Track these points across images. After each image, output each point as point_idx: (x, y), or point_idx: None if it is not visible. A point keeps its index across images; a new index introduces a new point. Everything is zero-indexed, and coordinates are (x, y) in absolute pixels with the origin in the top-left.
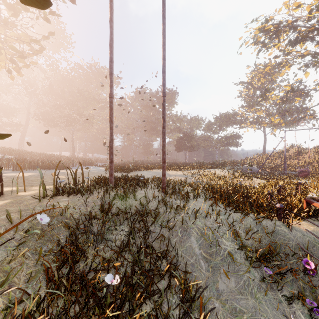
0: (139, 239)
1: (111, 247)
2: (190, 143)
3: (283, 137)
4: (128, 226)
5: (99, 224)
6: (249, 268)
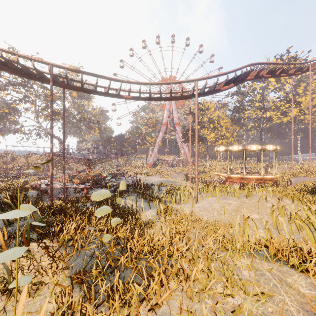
0: None
1: None
2: None
3: (6, 150)
4: None
5: None
6: None
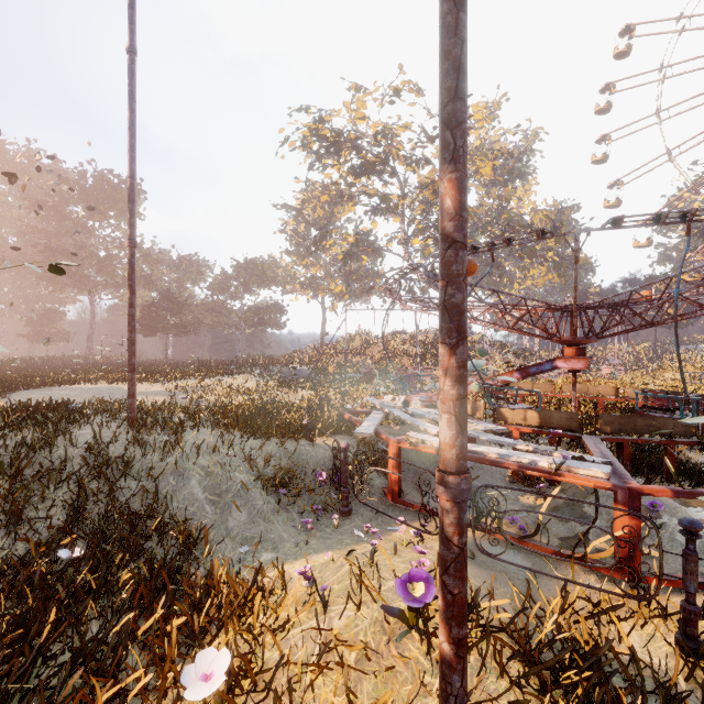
0: (97, 507)
1: (40, 530)
2: (179, 317)
3: (344, 319)
4: (68, 493)
5: (1, 498)
6: (266, 496)
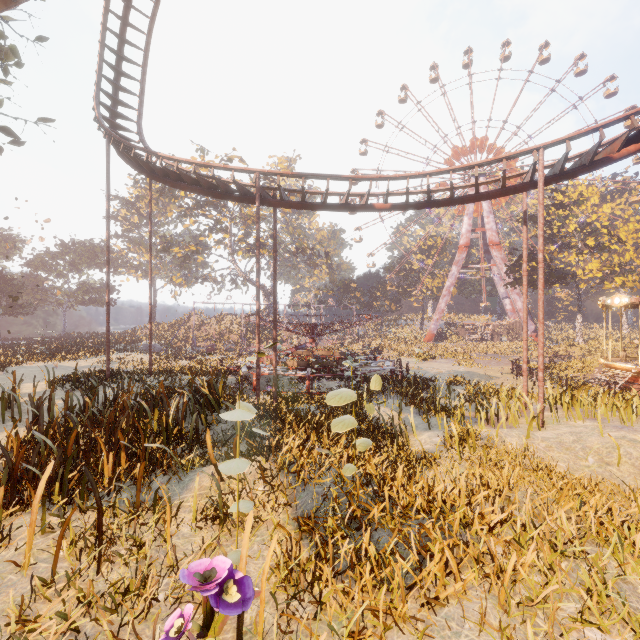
0: None
1: None
2: None
3: (193, 309)
4: None
5: None
6: None
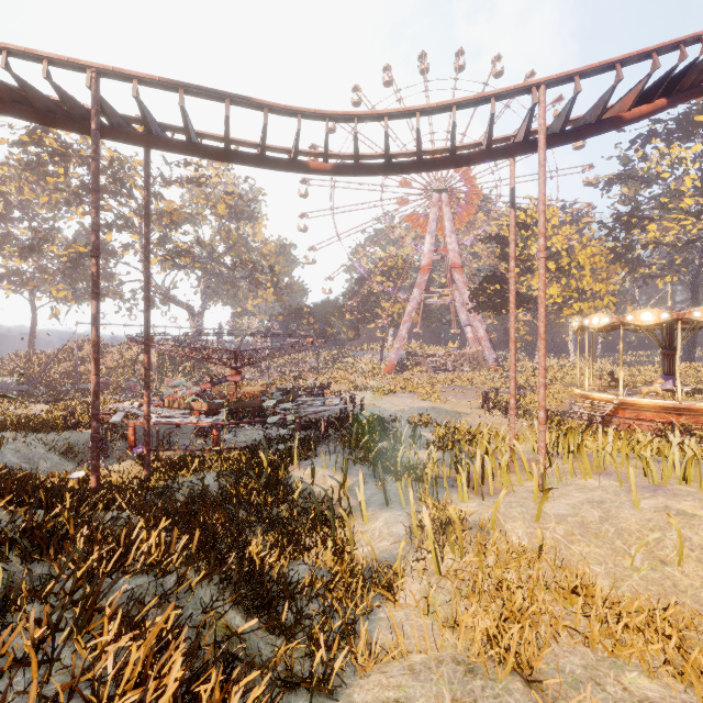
0: None
1: None
2: None
3: (75, 332)
4: None
5: None
6: (58, 457)
